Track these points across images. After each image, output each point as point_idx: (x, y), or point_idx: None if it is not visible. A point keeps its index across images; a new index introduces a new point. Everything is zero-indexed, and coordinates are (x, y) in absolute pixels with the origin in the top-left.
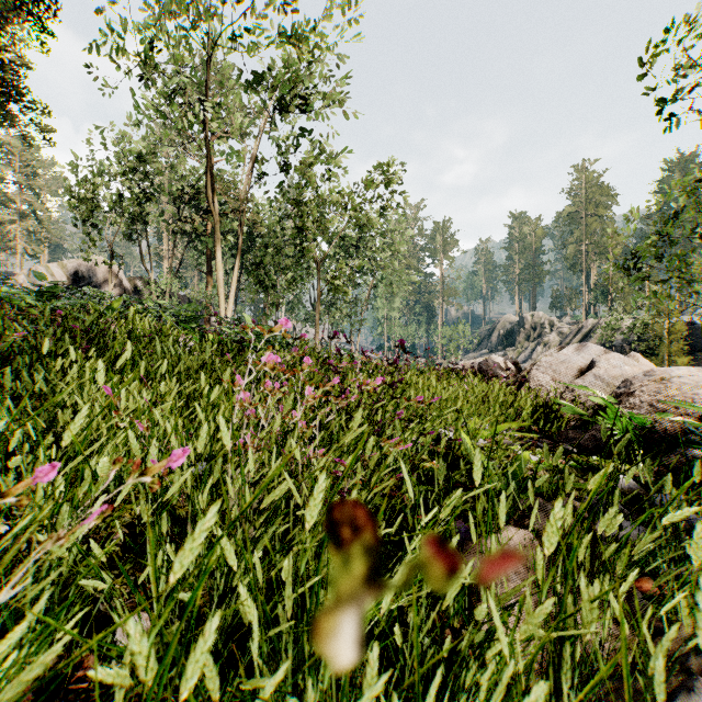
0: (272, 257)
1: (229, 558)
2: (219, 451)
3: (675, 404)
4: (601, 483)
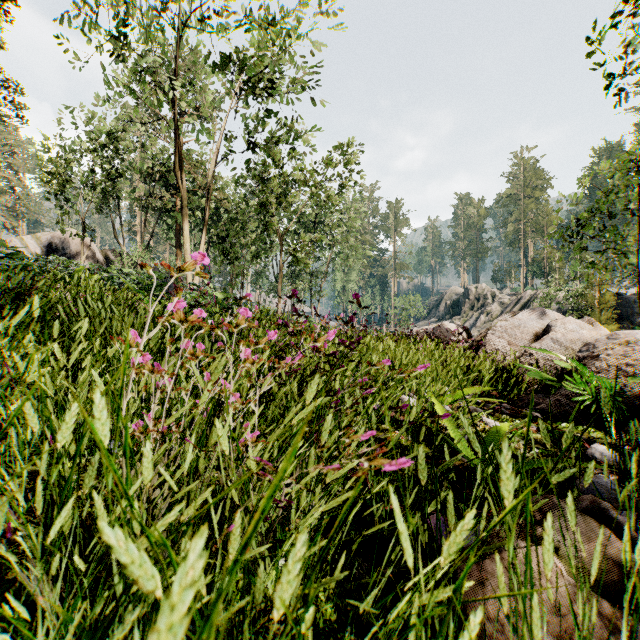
0: (237, 231)
1: None
2: None
3: None
4: None
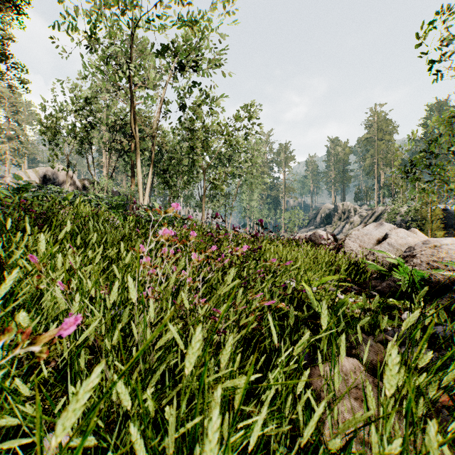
0: (174, 166)
1: (124, 400)
2: (130, 300)
3: (448, 263)
4: (429, 333)
